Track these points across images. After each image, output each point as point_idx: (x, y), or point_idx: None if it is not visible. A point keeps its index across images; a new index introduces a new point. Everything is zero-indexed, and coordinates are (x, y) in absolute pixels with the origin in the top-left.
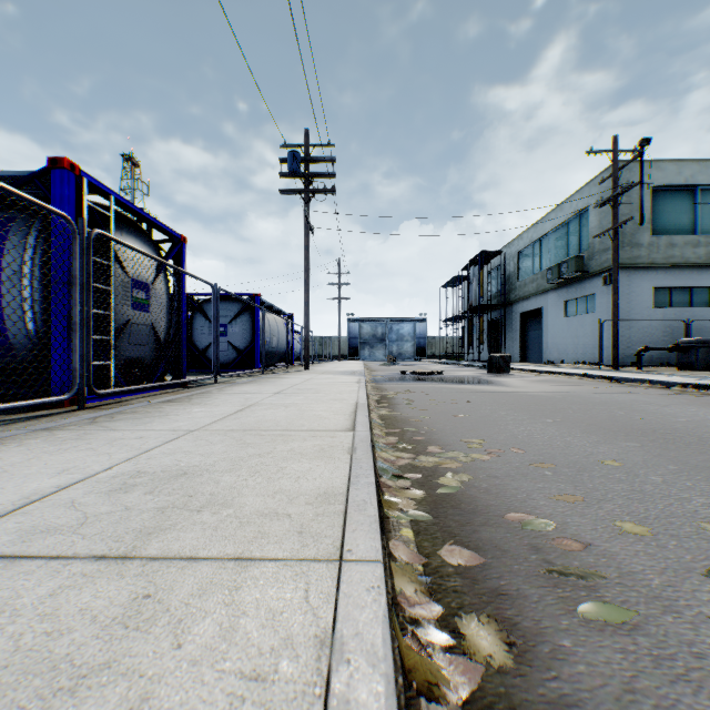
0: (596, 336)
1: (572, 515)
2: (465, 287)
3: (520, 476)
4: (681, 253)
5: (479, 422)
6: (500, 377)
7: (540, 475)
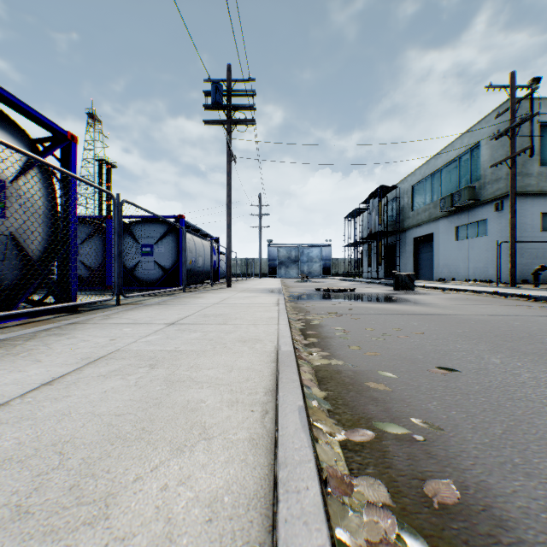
0: (487, 257)
1: None
2: (363, 218)
3: None
4: None
5: (489, 389)
6: (411, 295)
7: None
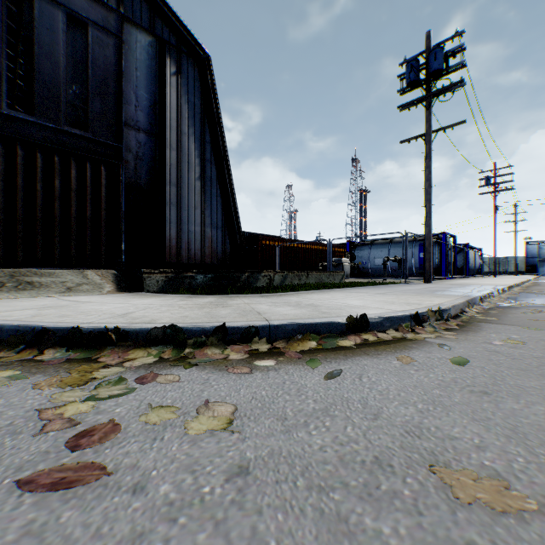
0: None
1: None
2: None
3: None
4: None
5: None
6: None
7: None
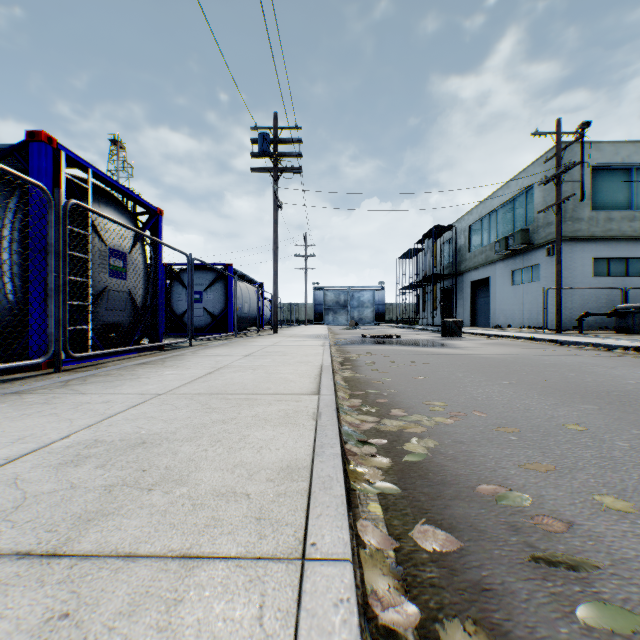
0: (540, 303)
1: (546, 486)
2: (420, 259)
3: (486, 441)
4: (618, 227)
5: (439, 384)
6: (454, 340)
7: (506, 440)
